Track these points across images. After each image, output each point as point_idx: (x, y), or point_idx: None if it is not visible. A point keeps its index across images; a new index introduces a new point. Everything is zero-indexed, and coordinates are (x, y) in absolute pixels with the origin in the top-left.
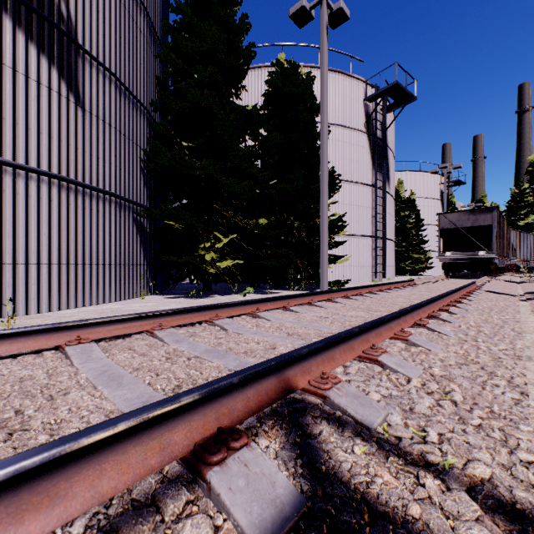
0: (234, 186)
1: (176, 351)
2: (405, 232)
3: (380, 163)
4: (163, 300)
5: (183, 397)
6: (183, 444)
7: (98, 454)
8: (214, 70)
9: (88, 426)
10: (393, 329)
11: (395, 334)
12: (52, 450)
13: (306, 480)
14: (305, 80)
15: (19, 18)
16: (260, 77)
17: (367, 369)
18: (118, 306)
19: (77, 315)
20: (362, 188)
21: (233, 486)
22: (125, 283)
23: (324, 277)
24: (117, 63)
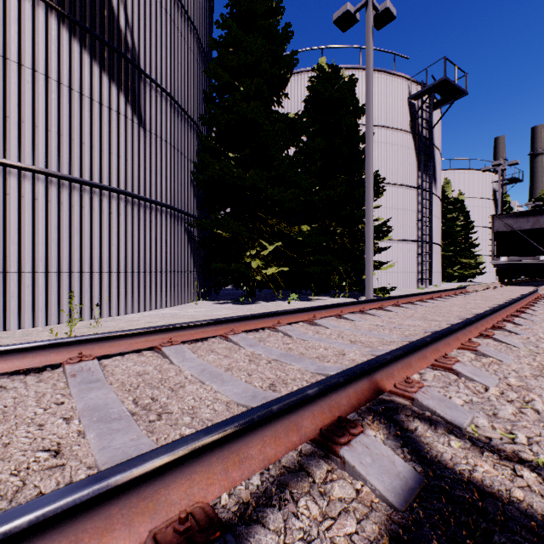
0: (279, 195)
1: (254, 354)
2: (453, 235)
3: (426, 164)
4: (213, 306)
5: (308, 391)
6: (311, 428)
7: (261, 429)
8: (260, 82)
9: (216, 413)
10: (459, 340)
11: (462, 344)
12: (239, 422)
13: (416, 463)
14: (347, 83)
15: (95, 52)
16: (300, 82)
17: (442, 376)
18: (175, 311)
19: (143, 319)
20: (406, 190)
21: (363, 462)
22: (178, 289)
23: (369, 284)
24: (171, 83)
